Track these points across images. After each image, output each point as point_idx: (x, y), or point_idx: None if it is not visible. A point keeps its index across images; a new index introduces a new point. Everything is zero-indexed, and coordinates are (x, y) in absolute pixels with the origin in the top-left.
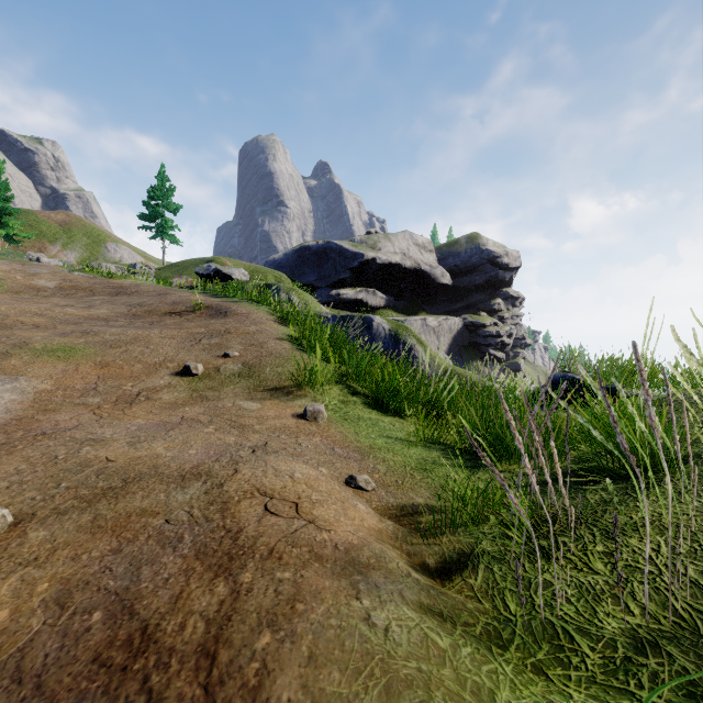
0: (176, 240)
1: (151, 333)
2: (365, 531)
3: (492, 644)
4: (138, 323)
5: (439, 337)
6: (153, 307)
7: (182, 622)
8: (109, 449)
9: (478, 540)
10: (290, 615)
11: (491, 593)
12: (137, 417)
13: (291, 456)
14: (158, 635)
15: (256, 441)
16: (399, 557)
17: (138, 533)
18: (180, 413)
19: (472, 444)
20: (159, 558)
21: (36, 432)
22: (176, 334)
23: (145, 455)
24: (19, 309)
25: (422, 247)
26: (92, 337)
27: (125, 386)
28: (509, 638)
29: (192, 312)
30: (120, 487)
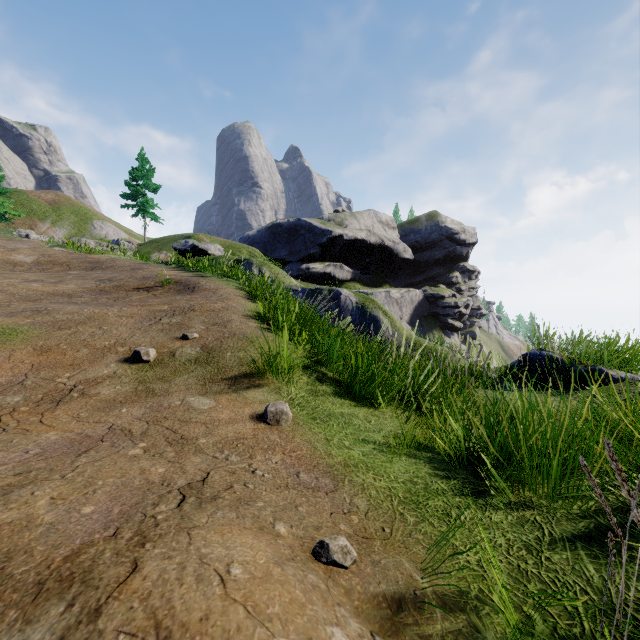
0: (156, 217)
1: (108, 311)
2: None
3: None
4: (103, 299)
5: (402, 308)
6: (122, 282)
7: None
8: None
9: None
10: None
11: None
12: (53, 428)
13: (236, 505)
14: None
15: (193, 471)
16: None
17: None
18: (112, 418)
19: None
20: None
21: None
22: (136, 312)
23: (10, 520)
24: None
25: (385, 224)
26: (42, 317)
27: (61, 377)
28: None
29: (161, 287)
30: None
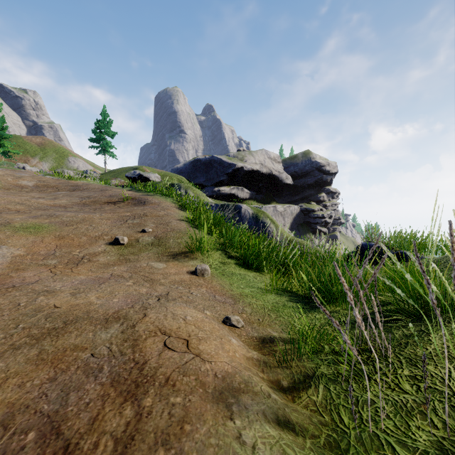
0: (113, 155)
1: (94, 216)
2: (237, 360)
3: (333, 453)
4: (86, 209)
5: (285, 218)
6: (96, 198)
7: (96, 441)
8: (57, 298)
9: (317, 365)
10: (179, 435)
11: (329, 408)
12: (80, 274)
13: (185, 302)
14: (77, 453)
15: (161, 291)
16: (261, 380)
17: (70, 364)
18: (110, 271)
19: (317, 300)
20: (84, 385)
21: (8, 285)
22: (110, 216)
23: (82, 303)
24: (7, 200)
25: (273, 160)
26: (54, 219)
27: (74, 252)
28: (345, 448)
29: (122, 202)
30: (61, 327)
